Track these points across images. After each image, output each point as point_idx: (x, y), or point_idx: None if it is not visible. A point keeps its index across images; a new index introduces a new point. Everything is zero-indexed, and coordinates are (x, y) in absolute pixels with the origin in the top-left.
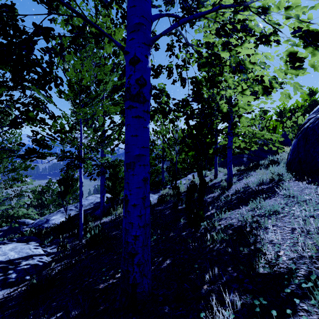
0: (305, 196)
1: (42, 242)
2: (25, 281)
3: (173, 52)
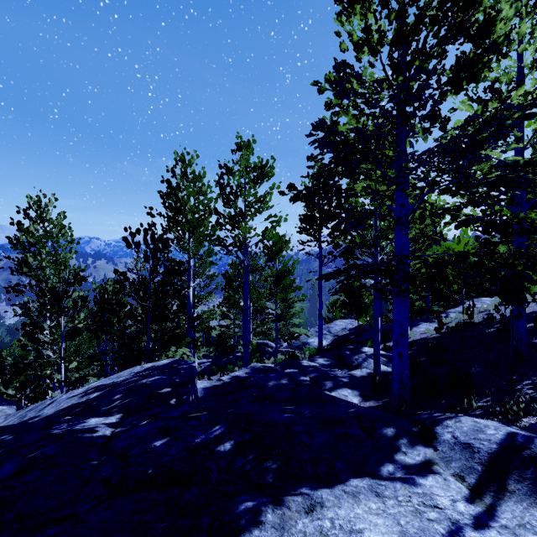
0: None
1: None
2: None
3: None
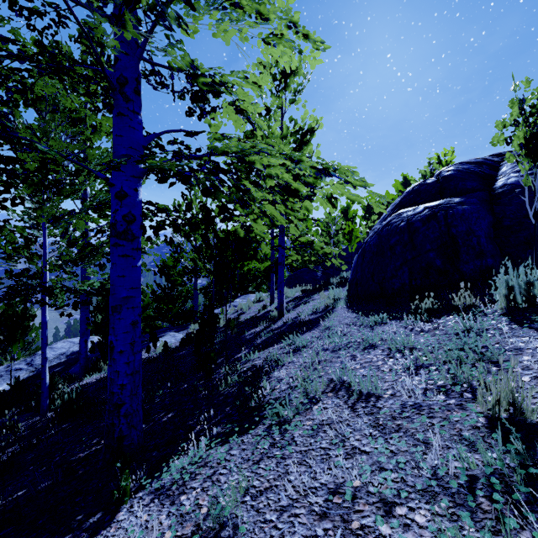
0: (339, 327)
1: None
2: None
3: None
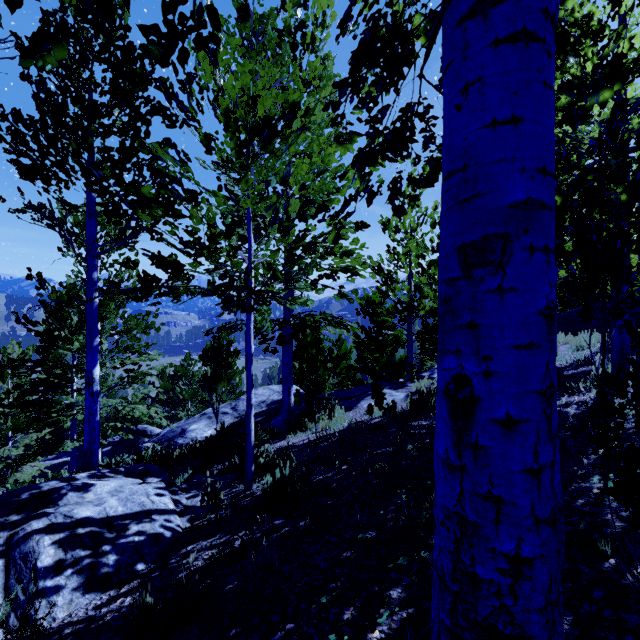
0: None
1: (172, 482)
2: (133, 578)
3: None
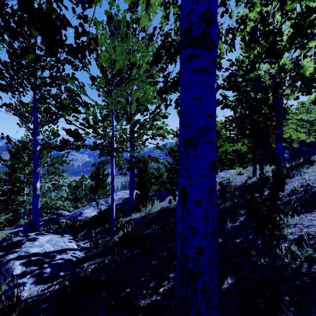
0: None
1: (76, 236)
2: (58, 278)
3: (227, 8)
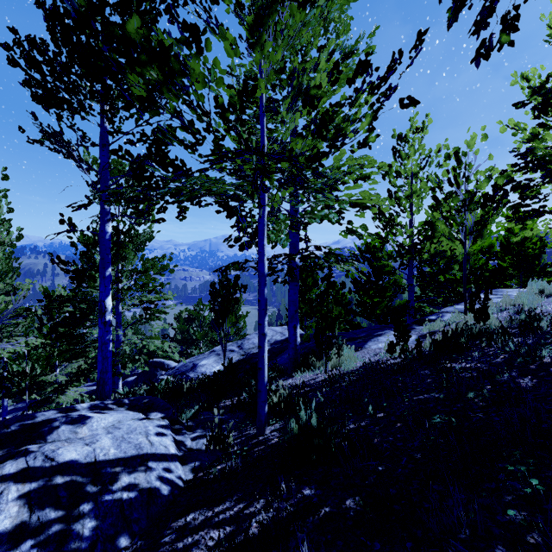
0: None
1: (176, 418)
2: None
3: None
